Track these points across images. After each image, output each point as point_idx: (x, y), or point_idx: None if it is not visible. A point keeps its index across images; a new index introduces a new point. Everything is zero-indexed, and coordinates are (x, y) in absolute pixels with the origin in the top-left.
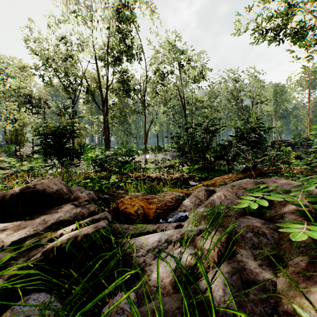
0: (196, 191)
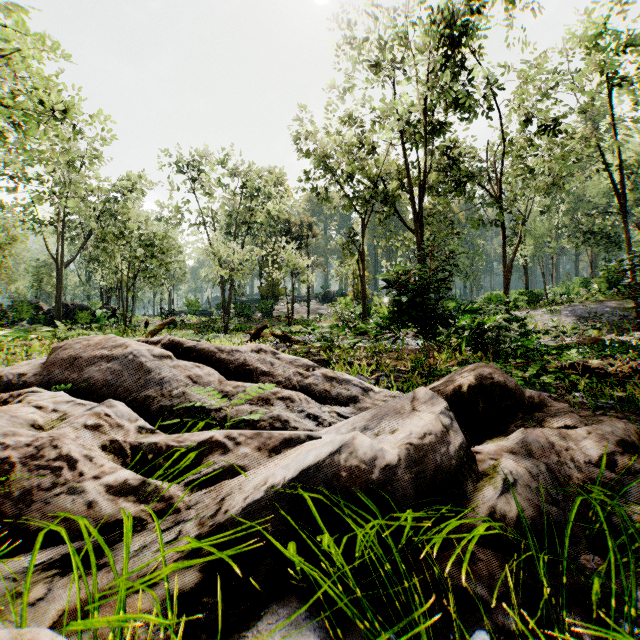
0: None
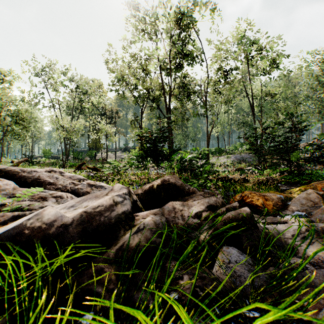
0: (304, 194)
